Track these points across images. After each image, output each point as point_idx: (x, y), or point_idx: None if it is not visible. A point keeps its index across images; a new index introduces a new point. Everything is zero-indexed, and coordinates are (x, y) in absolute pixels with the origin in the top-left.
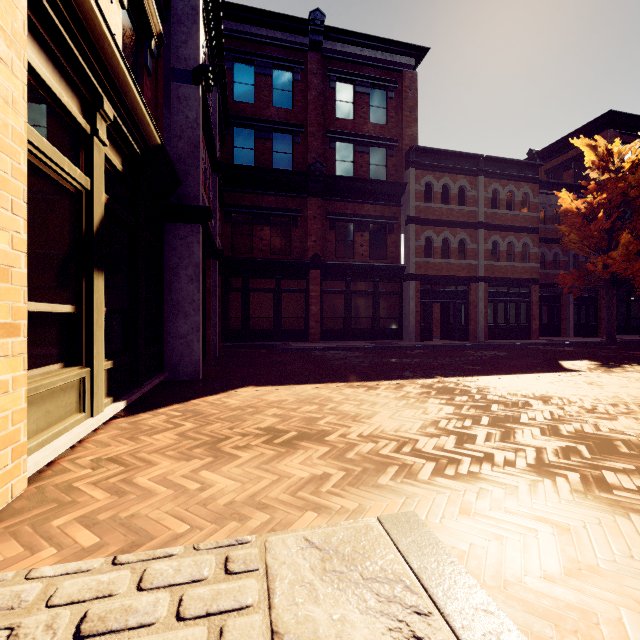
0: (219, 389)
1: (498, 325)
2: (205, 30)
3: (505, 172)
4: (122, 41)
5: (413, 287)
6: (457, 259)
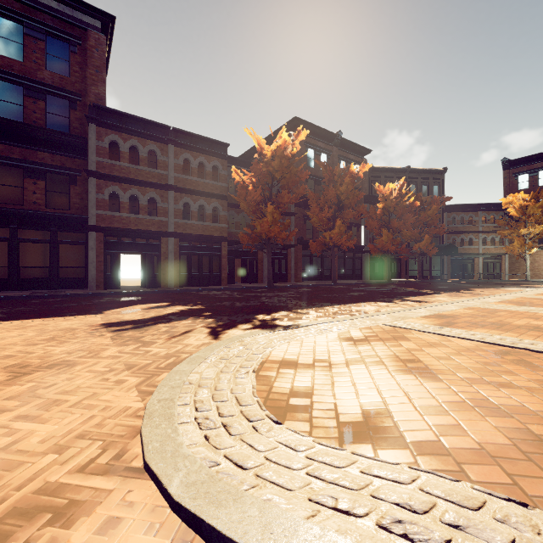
0: None
1: (191, 274)
2: None
3: (195, 145)
4: None
5: (93, 238)
6: (147, 215)
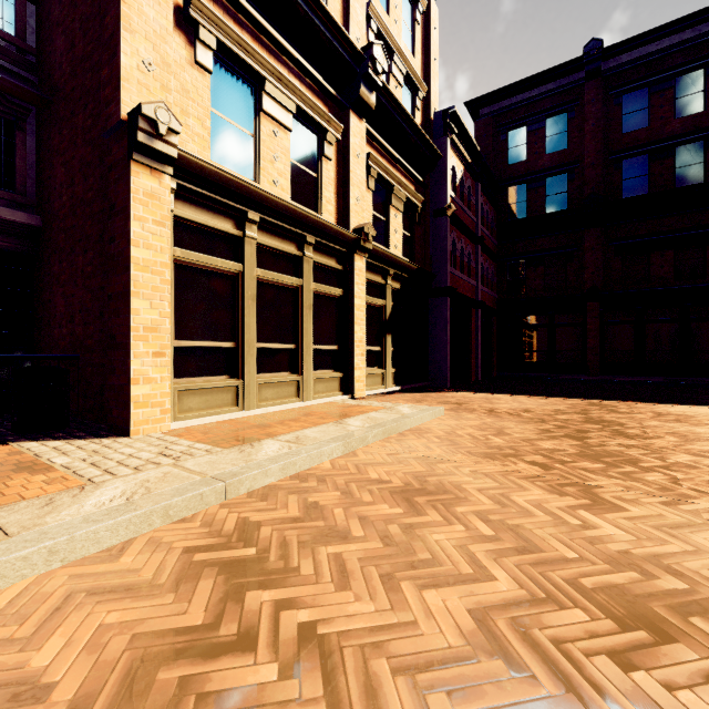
0: (450, 391)
1: None
2: (461, 160)
3: None
4: (403, 223)
5: None
6: None
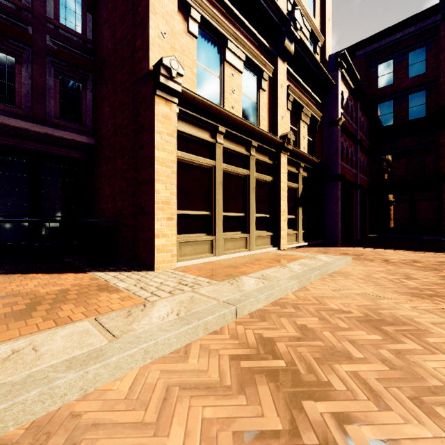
0: (342, 246)
1: None
2: (346, 87)
3: None
4: (308, 132)
5: None
6: None
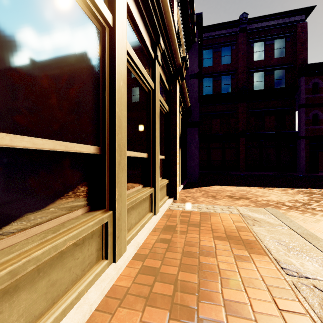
0: (206, 185)
1: None
2: None
3: None
4: None
5: (303, 143)
6: None
